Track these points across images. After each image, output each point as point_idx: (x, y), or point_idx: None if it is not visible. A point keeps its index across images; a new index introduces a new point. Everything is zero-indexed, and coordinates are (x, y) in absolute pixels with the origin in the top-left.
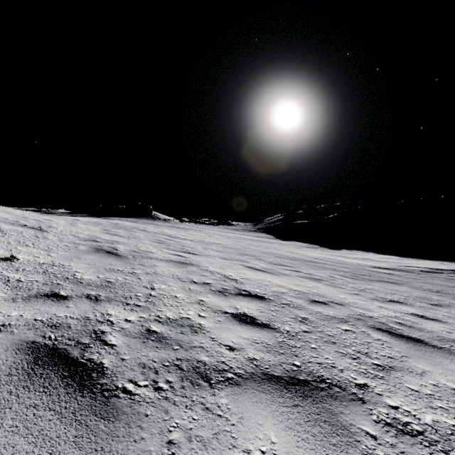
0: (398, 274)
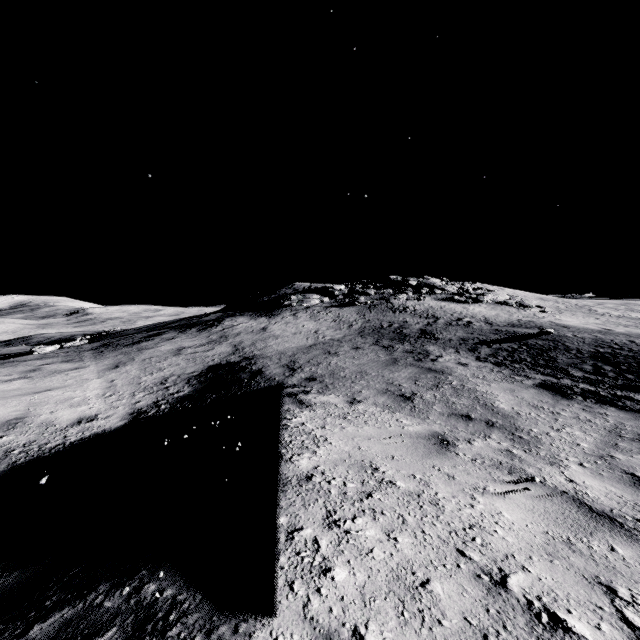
0: None
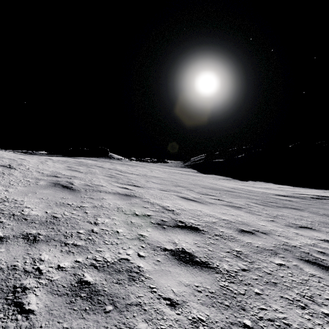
0: (296, 201)
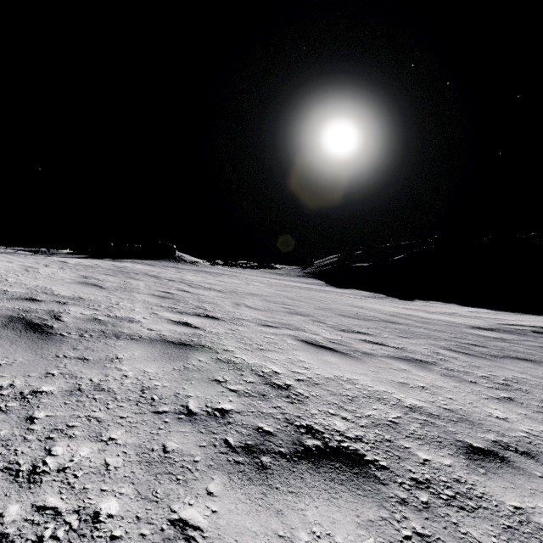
0: (513, 340)
